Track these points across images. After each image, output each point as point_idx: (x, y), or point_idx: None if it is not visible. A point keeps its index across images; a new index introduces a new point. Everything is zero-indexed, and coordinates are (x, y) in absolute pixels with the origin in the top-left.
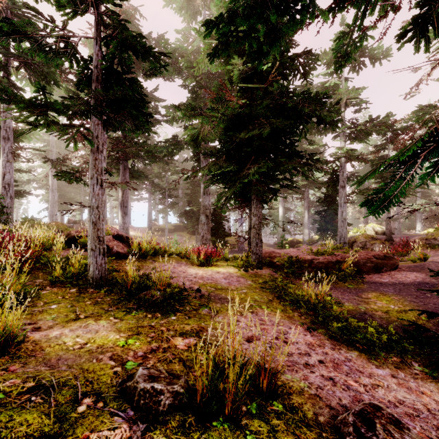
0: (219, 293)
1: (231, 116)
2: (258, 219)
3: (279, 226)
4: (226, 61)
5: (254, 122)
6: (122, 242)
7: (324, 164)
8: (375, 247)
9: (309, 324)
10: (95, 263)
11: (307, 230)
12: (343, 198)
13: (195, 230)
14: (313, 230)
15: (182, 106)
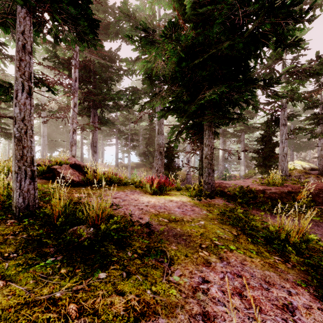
0: (174, 228)
1: (184, 47)
2: (211, 149)
3: (219, 164)
4: (178, 0)
5: (207, 51)
6: (79, 171)
7: (265, 105)
8: (310, 180)
9: (306, 280)
10: (18, 188)
11: (243, 167)
12: (285, 135)
13: (151, 167)
14: (247, 168)
15: (139, 59)
